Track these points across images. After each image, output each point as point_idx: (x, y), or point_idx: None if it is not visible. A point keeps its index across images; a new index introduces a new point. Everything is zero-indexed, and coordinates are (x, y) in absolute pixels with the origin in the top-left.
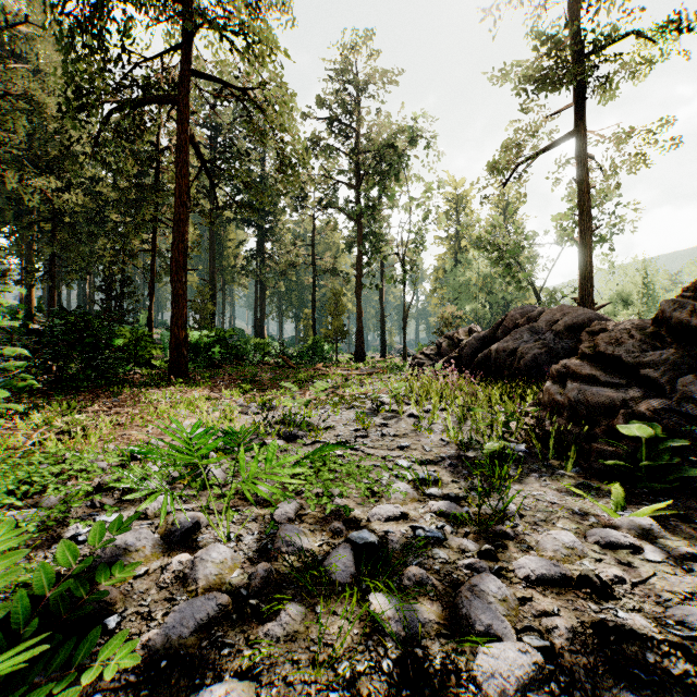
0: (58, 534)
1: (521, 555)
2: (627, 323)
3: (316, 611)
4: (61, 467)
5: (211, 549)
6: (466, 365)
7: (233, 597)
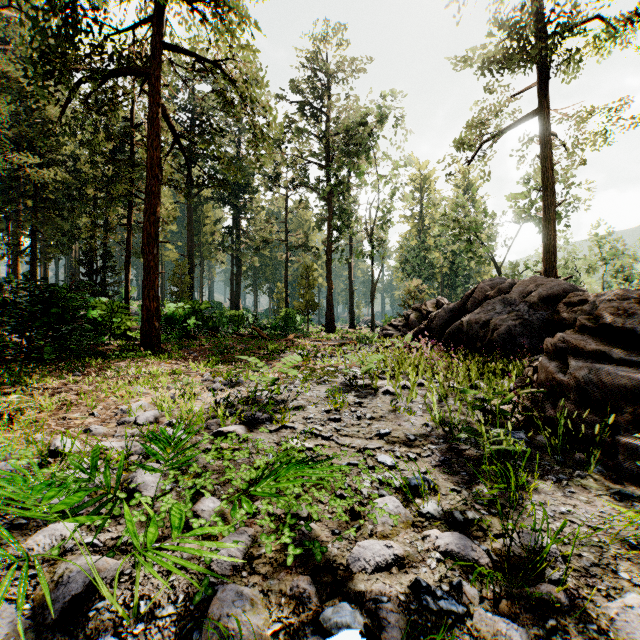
0: None
1: None
2: (610, 294)
3: None
4: None
5: None
6: (436, 336)
7: None
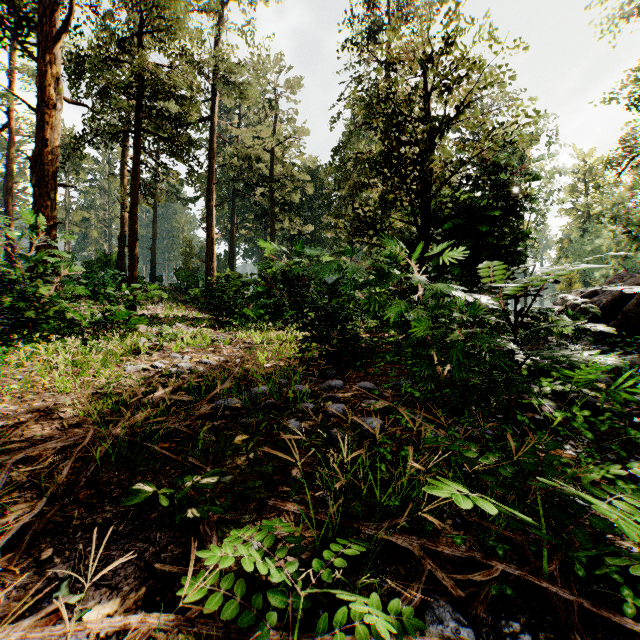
0: None
1: None
2: None
3: None
4: None
5: None
6: None
7: None
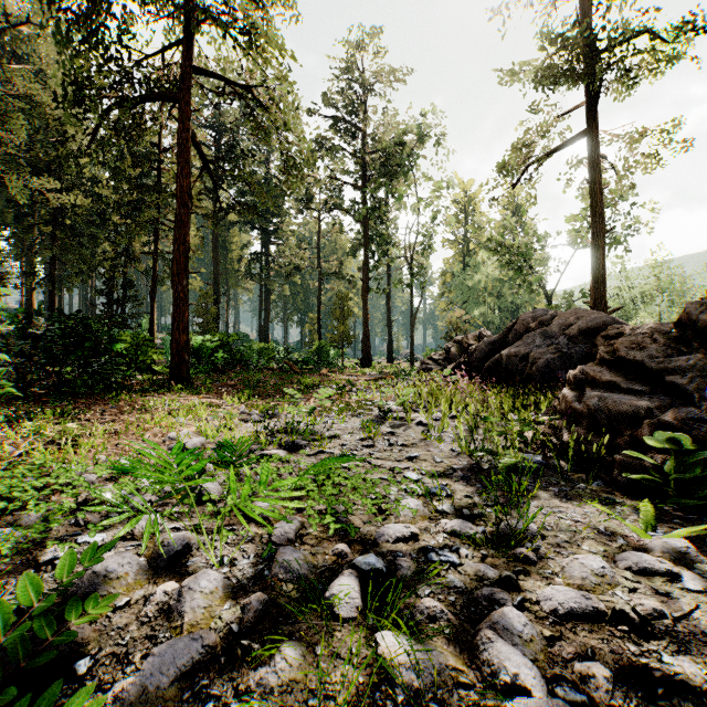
0: (35, 557)
1: (545, 584)
2: (645, 327)
3: (316, 652)
4: (45, 481)
5: (201, 577)
6: (476, 370)
7: (223, 634)
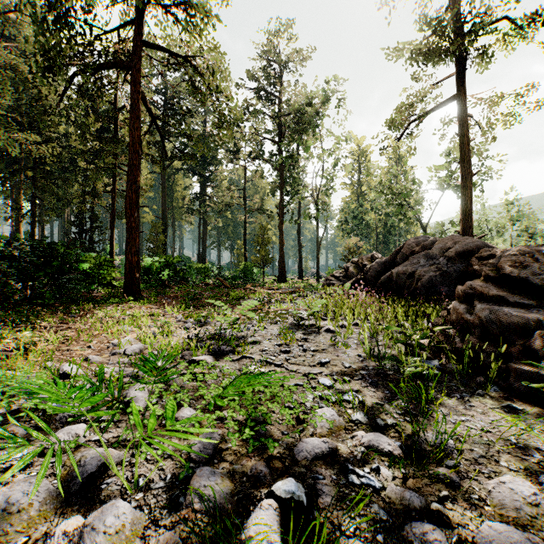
0: None
1: (476, 515)
2: (514, 250)
3: None
4: None
5: (108, 511)
6: (370, 285)
7: None
